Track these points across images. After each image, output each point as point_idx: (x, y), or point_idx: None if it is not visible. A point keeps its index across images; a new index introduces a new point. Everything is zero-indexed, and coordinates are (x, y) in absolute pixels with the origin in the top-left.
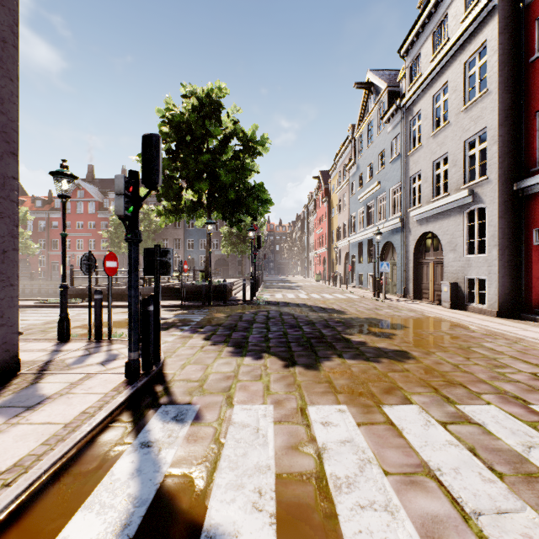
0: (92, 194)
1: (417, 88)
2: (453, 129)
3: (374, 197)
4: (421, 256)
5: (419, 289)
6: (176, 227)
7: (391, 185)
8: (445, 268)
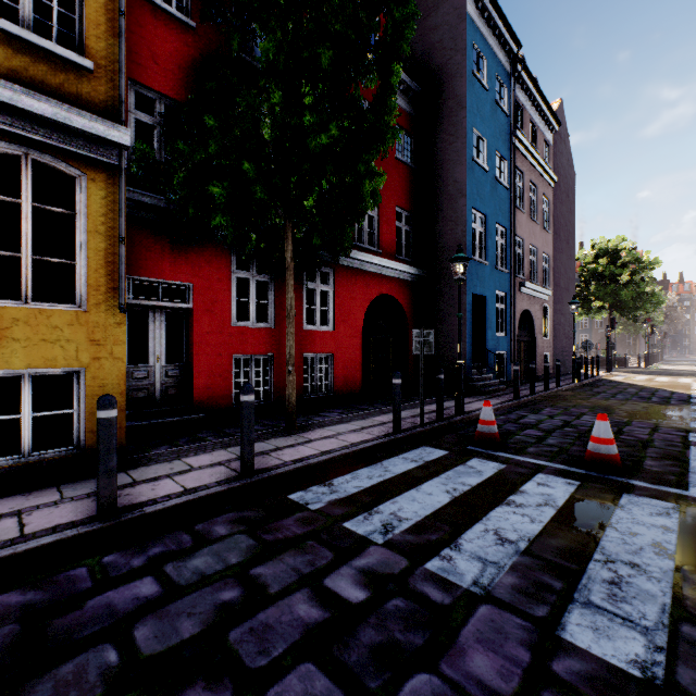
0: None
1: None
2: None
3: None
4: None
5: None
6: None
7: None
8: None
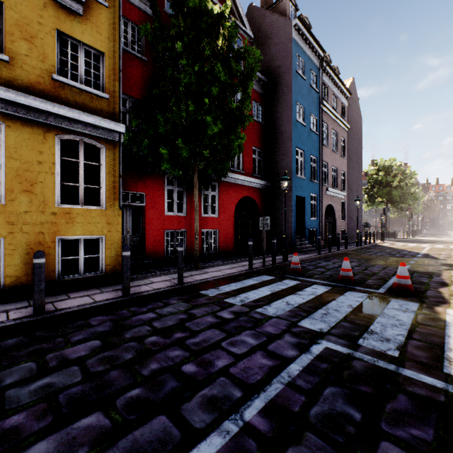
0: None
1: None
2: None
3: None
4: None
5: None
6: None
7: None
8: None
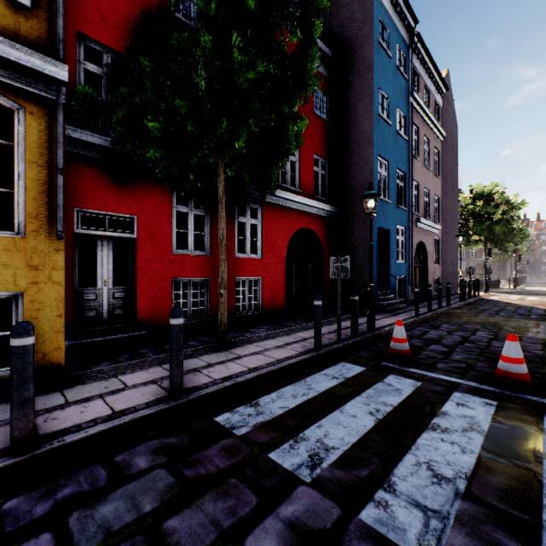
0: None
1: None
2: None
3: None
4: None
5: None
6: None
7: None
8: None
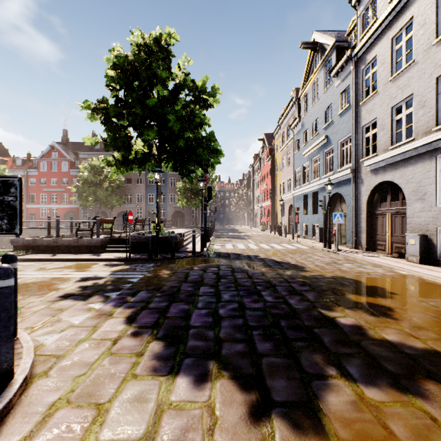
0: (65, 154)
1: (372, 33)
2: (420, 67)
3: (320, 151)
4: (375, 207)
5: (373, 240)
6: (138, 184)
7: (339, 138)
8: (410, 219)
